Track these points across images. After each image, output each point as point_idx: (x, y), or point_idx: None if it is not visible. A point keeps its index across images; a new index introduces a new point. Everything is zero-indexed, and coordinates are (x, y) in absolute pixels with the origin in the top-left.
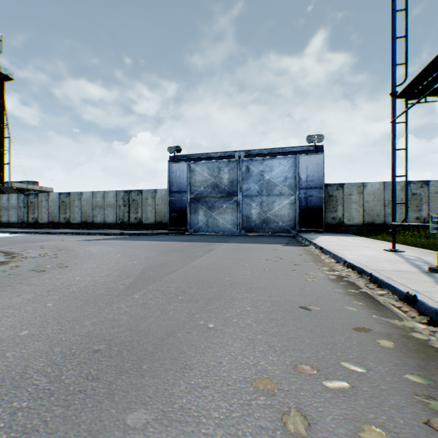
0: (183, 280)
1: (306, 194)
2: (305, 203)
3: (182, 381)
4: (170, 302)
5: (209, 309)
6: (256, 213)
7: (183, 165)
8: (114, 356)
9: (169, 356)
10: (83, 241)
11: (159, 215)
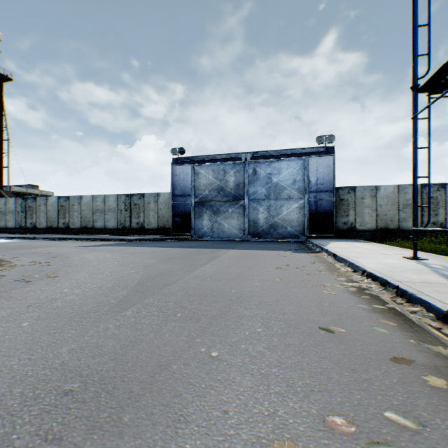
0: (183, 293)
1: (316, 197)
2: (315, 207)
3: (173, 444)
4: (167, 321)
5: (213, 331)
6: (263, 217)
7: (187, 167)
8: (88, 401)
9: (159, 400)
10: (81, 248)
11: (161, 220)
